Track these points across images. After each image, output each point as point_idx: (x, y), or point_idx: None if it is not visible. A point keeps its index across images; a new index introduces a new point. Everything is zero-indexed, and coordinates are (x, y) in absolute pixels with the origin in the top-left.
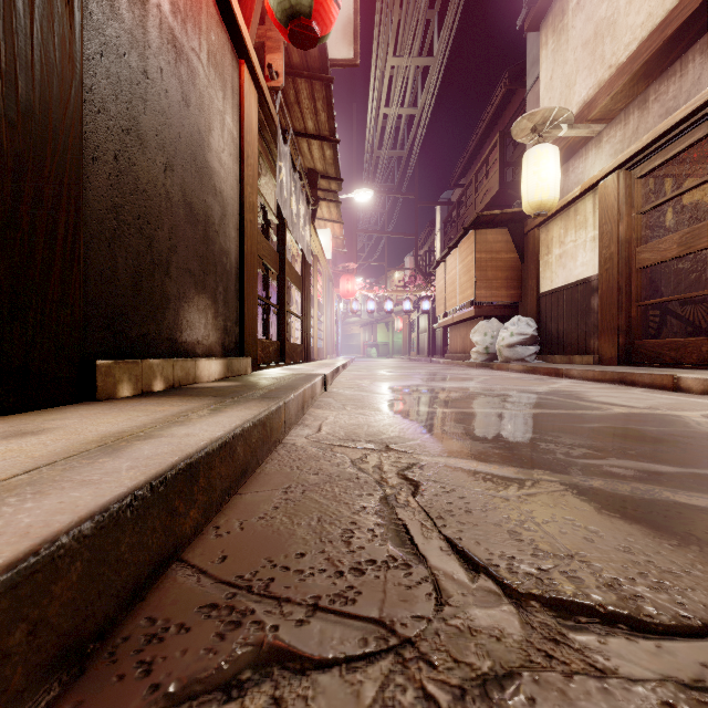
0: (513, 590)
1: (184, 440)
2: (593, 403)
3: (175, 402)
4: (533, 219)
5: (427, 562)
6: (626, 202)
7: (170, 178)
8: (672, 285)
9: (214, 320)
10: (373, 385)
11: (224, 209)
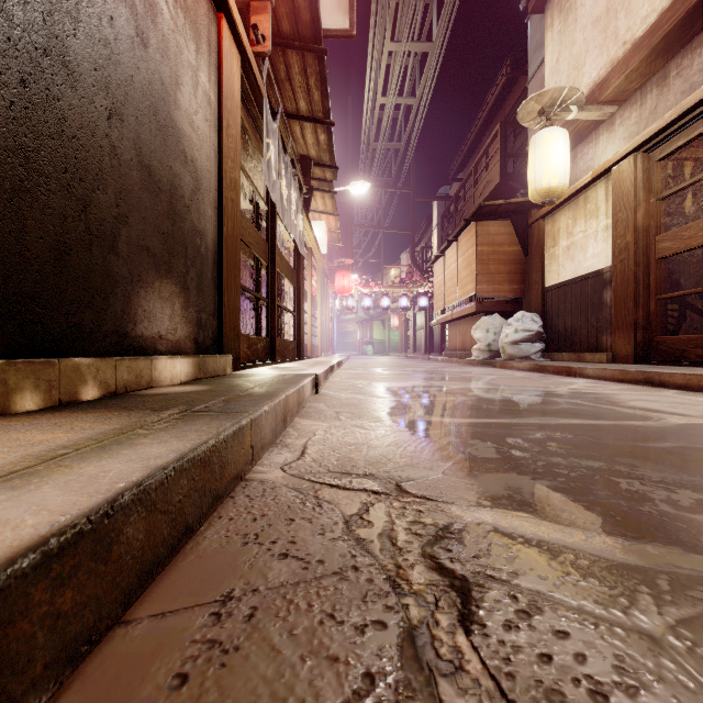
0: None
1: None
2: (635, 409)
3: (84, 421)
4: (538, 210)
5: None
6: (644, 188)
7: (118, 129)
8: (692, 278)
9: (183, 311)
10: (371, 386)
11: (197, 182)
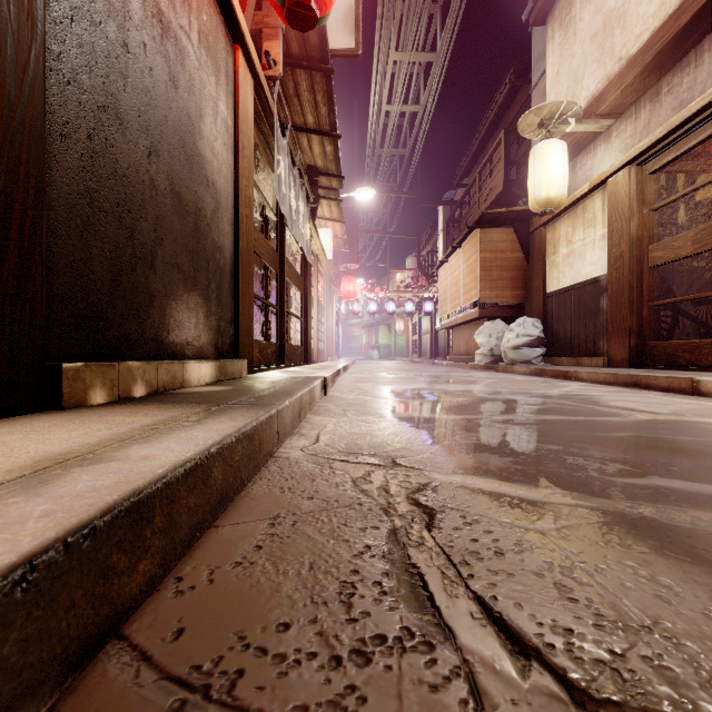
0: (584, 693)
1: (138, 466)
2: (611, 408)
3: (151, 410)
4: (539, 218)
5: (456, 639)
6: (637, 199)
7: (156, 164)
8: (684, 285)
9: (205, 319)
10: (375, 388)
11: (217, 202)
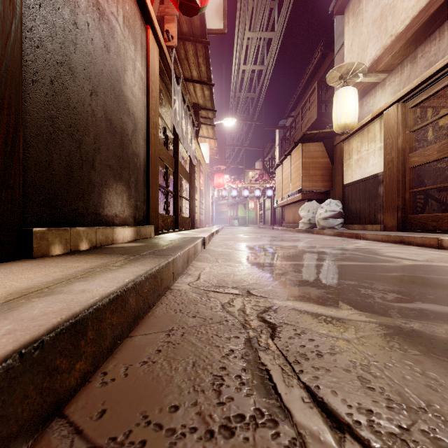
0: None
1: (77, 297)
2: (387, 257)
3: (90, 259)
4: (340, 136)
5: (292, 418)
6: (402, 124)
7: (95, 101)
8: (432, 179)
9: (127, 200)
10: (236, 244)
11: (135, 125)
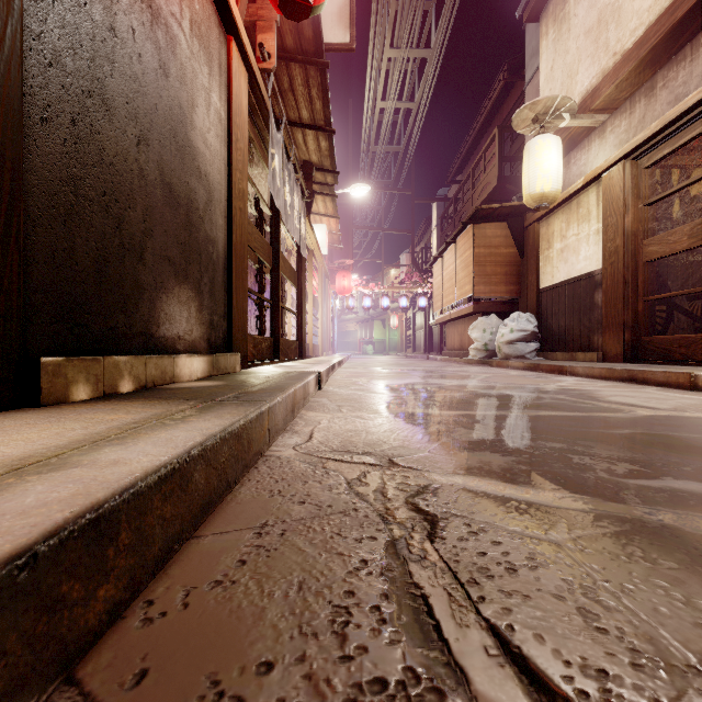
0: None
1: (104, 473)
2: (611, 403)
3: (135, 407)
4: (533, 213)
5: (469, 685)
6: (632, 194)
7: (145, 153)
8: (679, 280)
9: (198, 313)
10: (370, 383)
11: (209, 194)
